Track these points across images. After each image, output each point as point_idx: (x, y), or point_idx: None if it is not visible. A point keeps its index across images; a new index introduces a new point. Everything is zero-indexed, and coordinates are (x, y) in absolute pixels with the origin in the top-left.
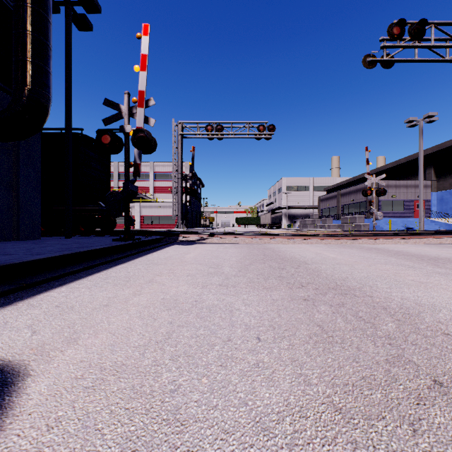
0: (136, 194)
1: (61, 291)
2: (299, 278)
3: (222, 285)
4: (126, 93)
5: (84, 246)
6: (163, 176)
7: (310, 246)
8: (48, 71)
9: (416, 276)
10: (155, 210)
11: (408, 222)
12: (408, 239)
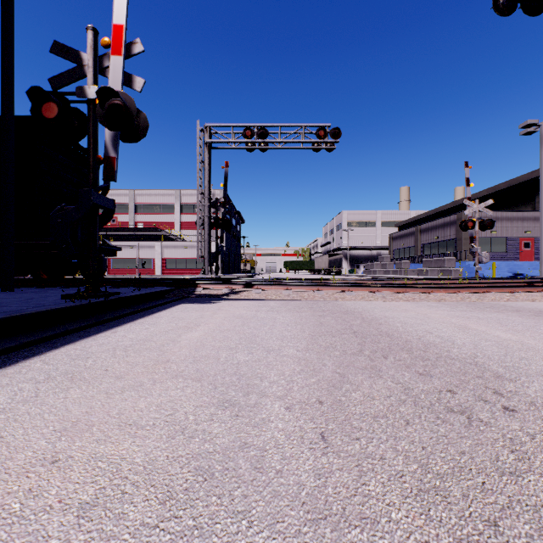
0: (112, 214)
1: None
2: None
3: None
4: (90, 28)
5: None
6: (192, 209)
7: (419, 307)
8: None
9: None
10: (181, 251)
11: (515, 267)
12: None
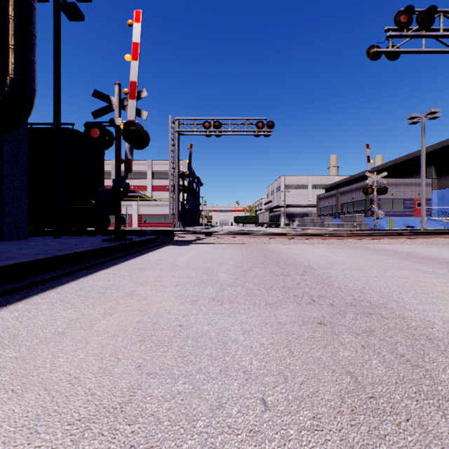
0: (128, 192)
1: (16, 309)
2: (308, 289)
3: (215, 300)
4: (117, 84)
5: (66, 248)
6: (161, 175)
7: (312, 247)
8: (32, 60)
9: (444, 286)
10: (153, 209)
11: (409, 221)
12: (414, 239)
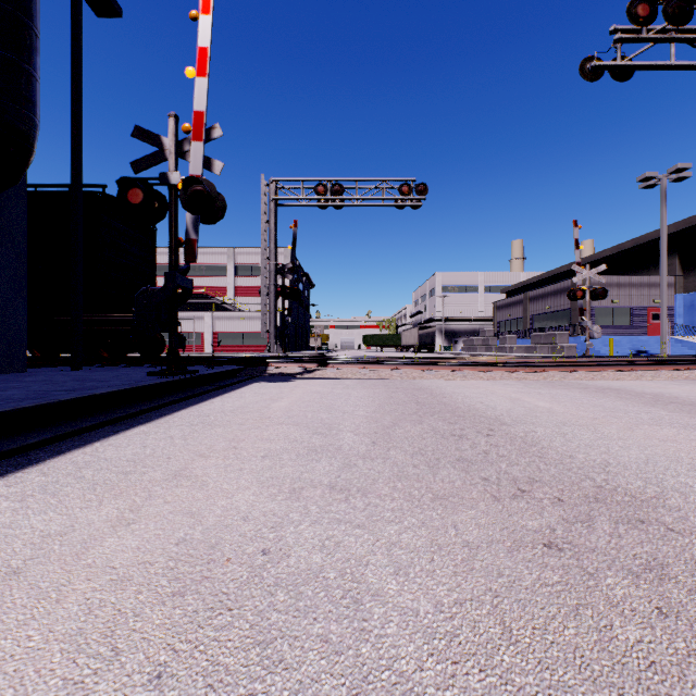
0: (191, 294)
1: None
2: (505, 465)
3: (335, 488)
4: (172, 115)
5: (82, 388)
6: (249, 271)
7: (494, 385)
8: (31, 74)
9: None
10: (237, 324)
11: (639, 343)
12: (657, 372)
